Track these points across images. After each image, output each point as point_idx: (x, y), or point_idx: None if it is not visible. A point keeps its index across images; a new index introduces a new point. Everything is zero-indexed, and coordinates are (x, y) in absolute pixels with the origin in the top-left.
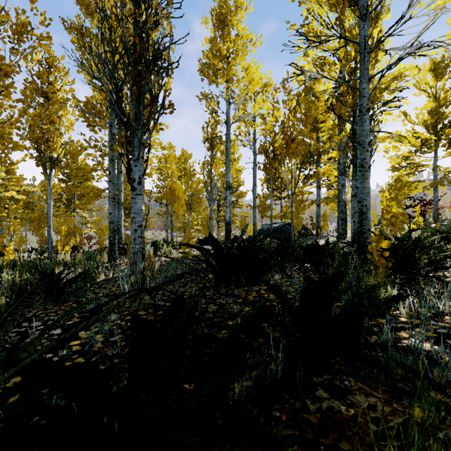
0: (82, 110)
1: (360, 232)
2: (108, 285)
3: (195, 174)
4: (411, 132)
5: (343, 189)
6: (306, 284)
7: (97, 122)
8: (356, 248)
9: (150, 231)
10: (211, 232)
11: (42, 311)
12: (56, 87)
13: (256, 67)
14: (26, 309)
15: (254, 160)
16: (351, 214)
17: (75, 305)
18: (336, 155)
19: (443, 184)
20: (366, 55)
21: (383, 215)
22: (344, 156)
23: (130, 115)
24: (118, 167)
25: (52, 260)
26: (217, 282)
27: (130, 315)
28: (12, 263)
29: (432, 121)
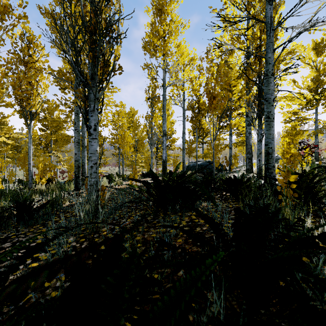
0: (54, 75)
1: (266, 168)
2: (71, 209)
3: (140, 125)
4: (298, 94)
5: (250, 136)
6: (238, 216)
7: (67, 86)
8: (266, 181)
9: (107, 167)
10: (152, 168)
11: (14, 232)
12: (34, 58)
13: (184, 46)
14: (2, 230)
15: (183, 114)
16: (257, 154)
17: (41, 227)
18: (244, 111)
19: (323, 133)
20: (271, 31)
21: (284, 155)
22: (252, 110)
23: (87, 75)
24: (82, 119)
25: (31, 189)
26: (156, 209)
27: (85, 237)
28: (0, 191)
29: (314, 86)
